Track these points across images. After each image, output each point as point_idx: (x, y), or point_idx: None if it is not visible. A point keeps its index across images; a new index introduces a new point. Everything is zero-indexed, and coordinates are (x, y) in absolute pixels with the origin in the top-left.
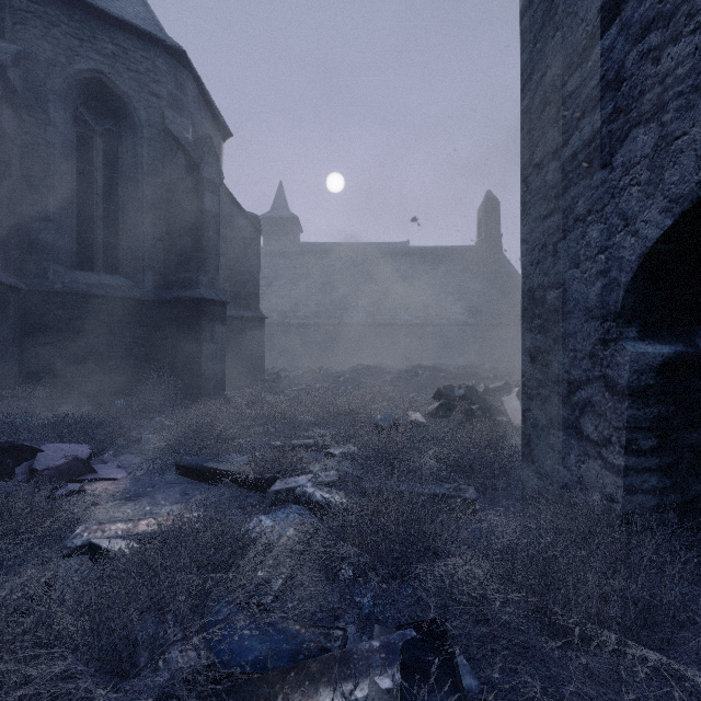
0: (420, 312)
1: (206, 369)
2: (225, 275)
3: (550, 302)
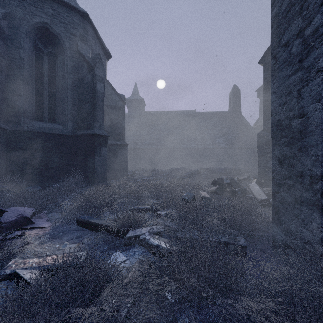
0: (201, 142)
1: (97, 169)
2: (108, 124)
3: (294, 127)
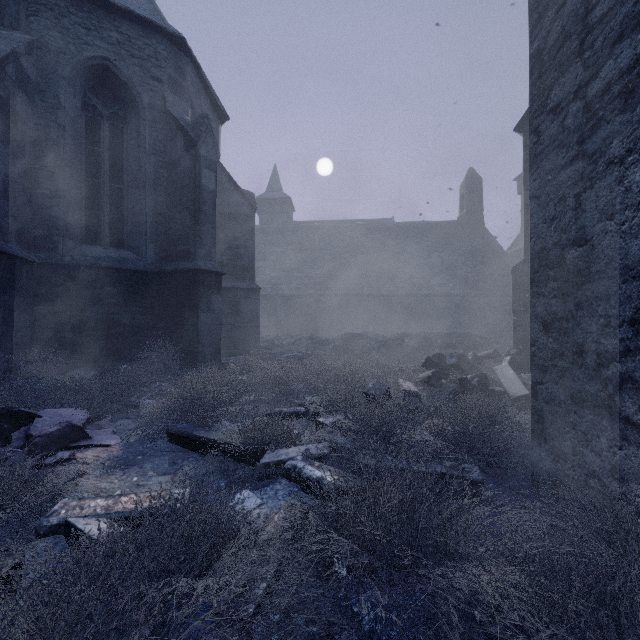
0: (404, 283)
1: (203, 337)
2: (222, 249)
3: (570, 262)
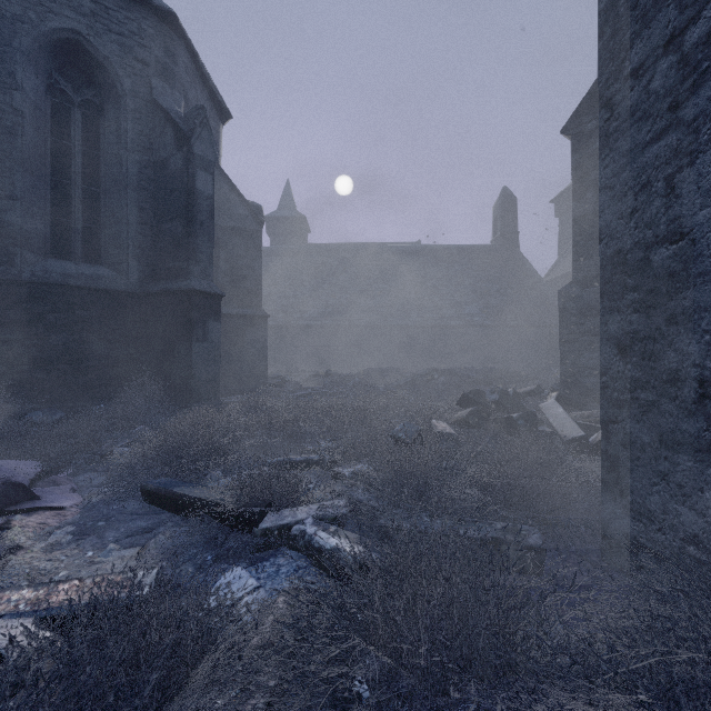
0: (433, 313)
1: (197, 371)
2: (223, 269)
3: (659, 265)
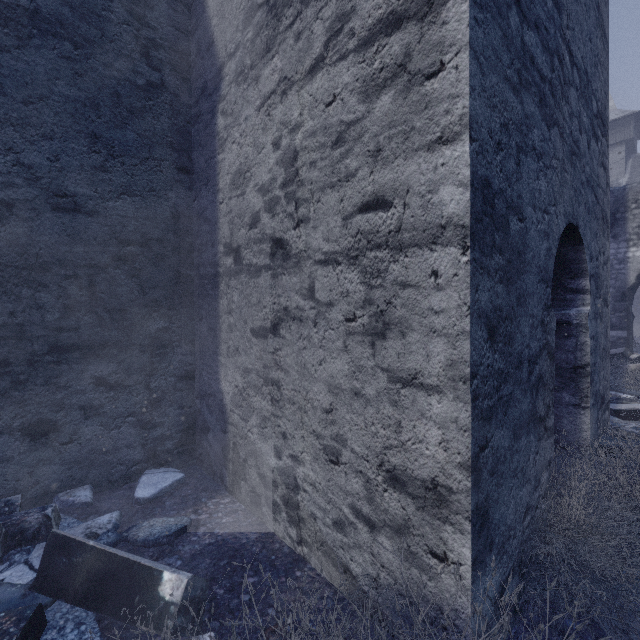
0: None
1: None
2: None
3: (514, 235)
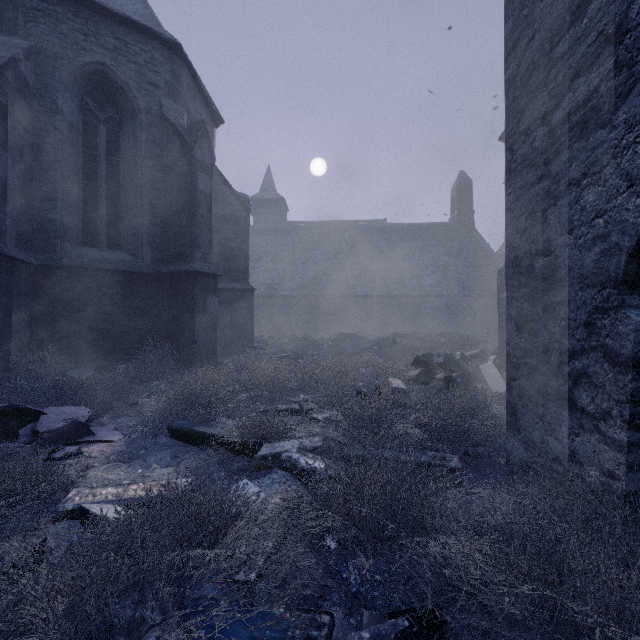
0: (397, 284)
1: (199, 337)
2: (217, 250)
3: (538, 270)
